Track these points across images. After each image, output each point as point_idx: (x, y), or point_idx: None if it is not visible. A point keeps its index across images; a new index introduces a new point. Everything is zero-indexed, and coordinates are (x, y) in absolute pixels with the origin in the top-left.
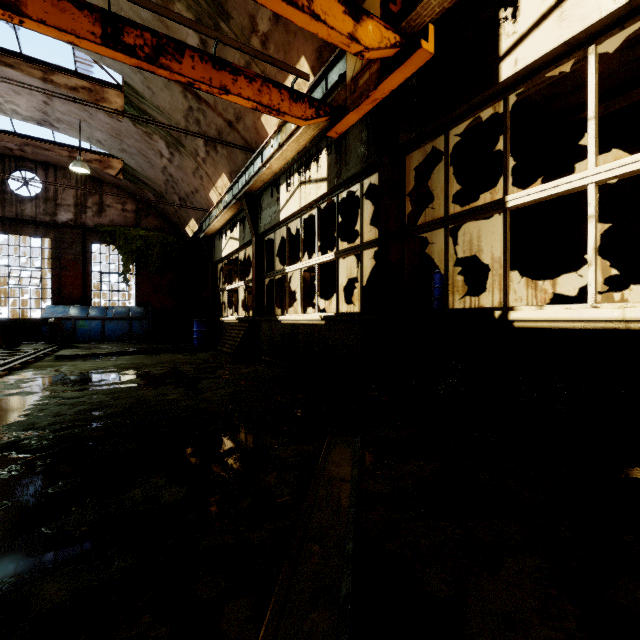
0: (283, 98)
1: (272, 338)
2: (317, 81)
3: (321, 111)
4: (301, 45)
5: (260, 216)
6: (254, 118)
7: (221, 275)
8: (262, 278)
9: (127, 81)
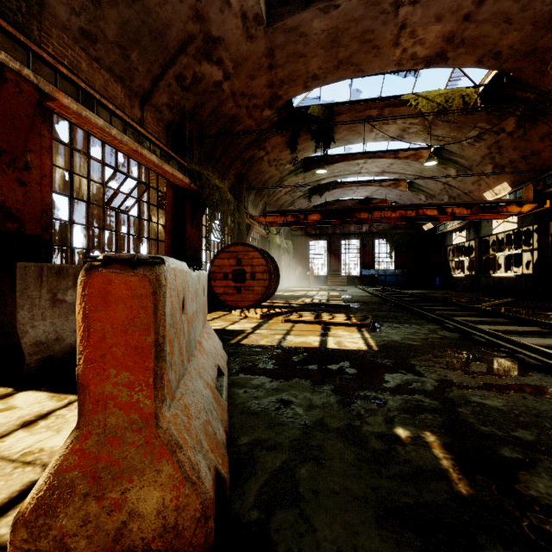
0: (498, 215)
1: (488, 284)
2: (511, 192)
3: (512, 214)
4: (504, 179)
5: (480, 229)
6: (479, 193)
7: (449, 252)
8: (481, 257)
9: (416, 182)
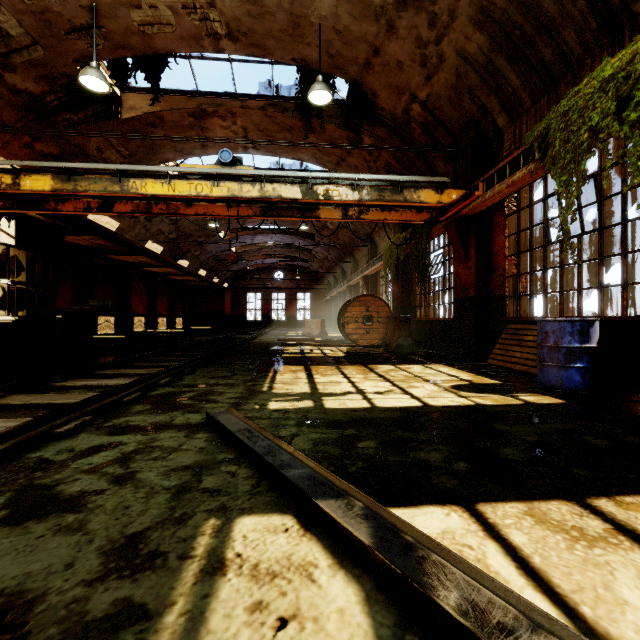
0: None
1: None
2: None
3: None
4: None
5: None
6: None
7: None
8: None
9: None
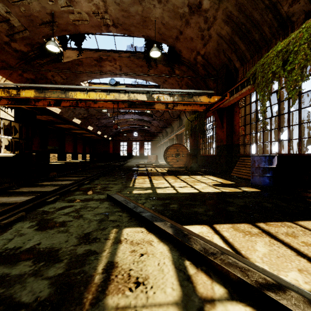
0: None
1: None
2: None
3: None
4: None
5: None
6: None
7: None
8: None
9: None
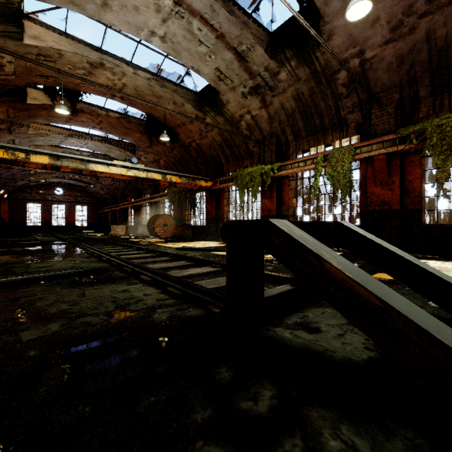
0: None
1: None
2: None
3: None
4: None
5: None
6: None
7: None
8: None
9: None
